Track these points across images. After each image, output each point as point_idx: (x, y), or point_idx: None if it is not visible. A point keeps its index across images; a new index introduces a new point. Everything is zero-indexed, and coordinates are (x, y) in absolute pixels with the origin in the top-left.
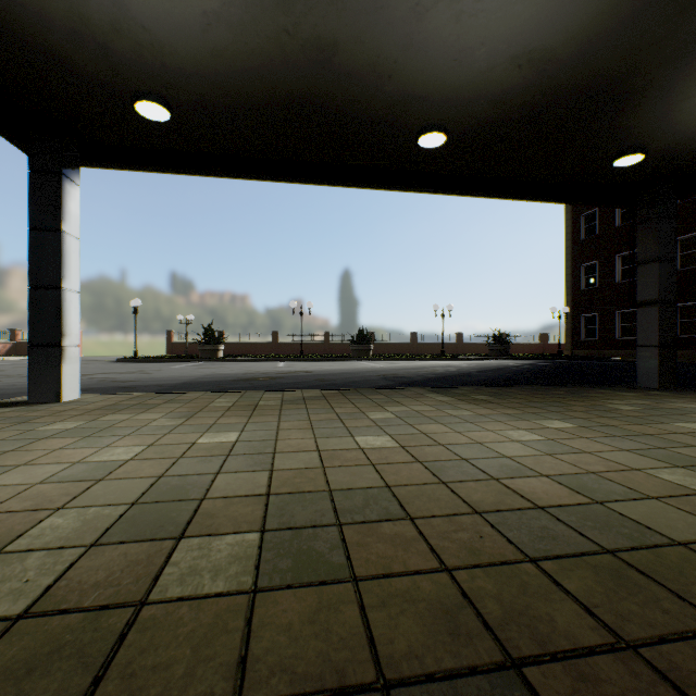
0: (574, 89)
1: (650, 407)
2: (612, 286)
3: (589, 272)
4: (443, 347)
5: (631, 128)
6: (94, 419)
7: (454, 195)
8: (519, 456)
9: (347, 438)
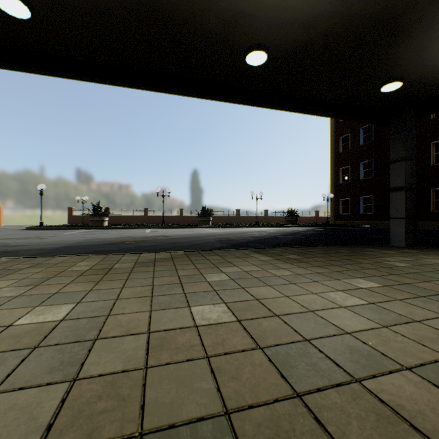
0: (366, 19)
1: (416, 263)
2: (358, 181)
3: (345, 173)
4: (257, 219)
5: (397, 60)
6: None
7: (269, 108)
8: (359, 330)
9: (183, 310)
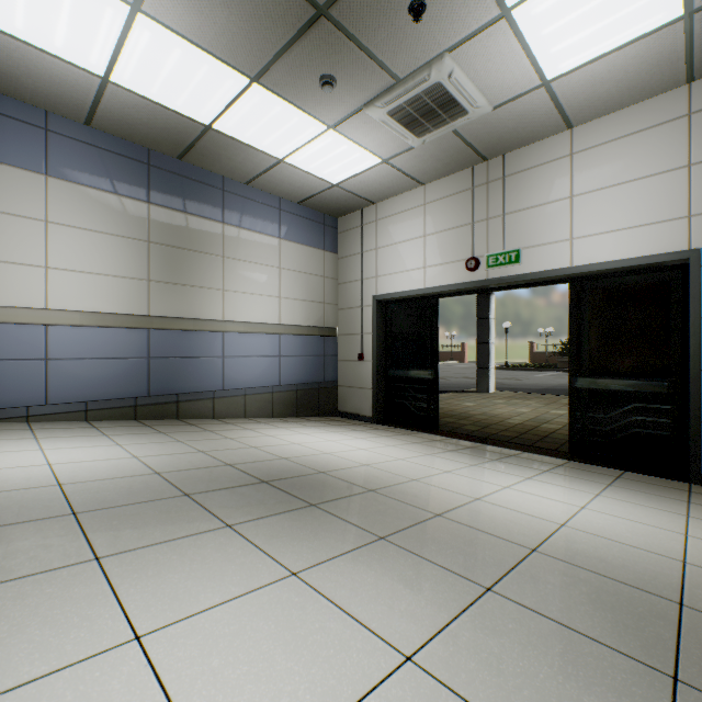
0: None
1: None
2: None
3: None
4: None
5: None
6: (507, 400)
7: None
8: None
9: None
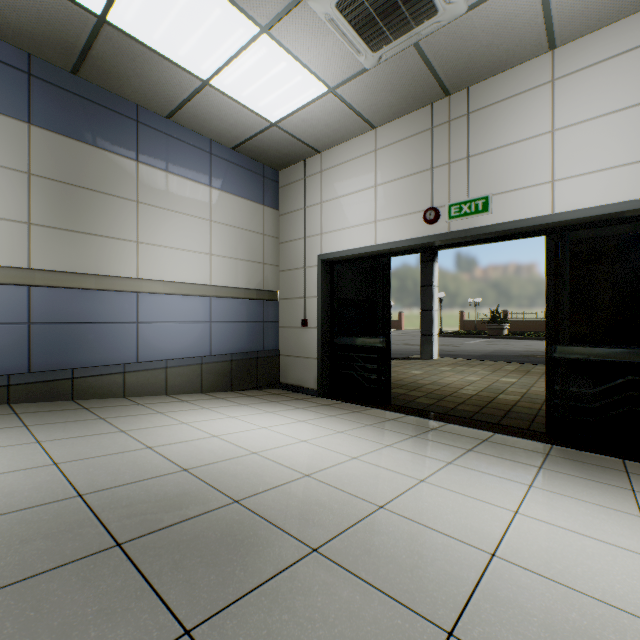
0: None
1: None
2: None
3: None
4: None
5: None
6: (453, 367)
7: None
8: None
9: None
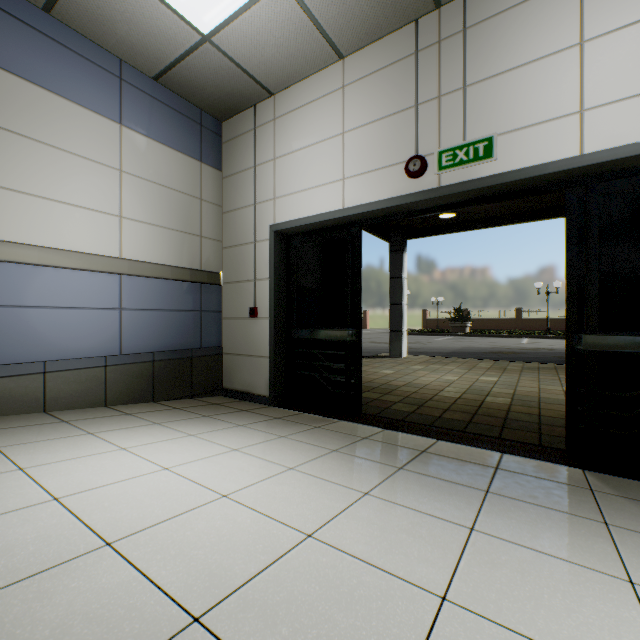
0: None
1: None
2: None
3: None
4: None
5: None
6: (426, 366)
7: None
8: None
9: (557, 387)
